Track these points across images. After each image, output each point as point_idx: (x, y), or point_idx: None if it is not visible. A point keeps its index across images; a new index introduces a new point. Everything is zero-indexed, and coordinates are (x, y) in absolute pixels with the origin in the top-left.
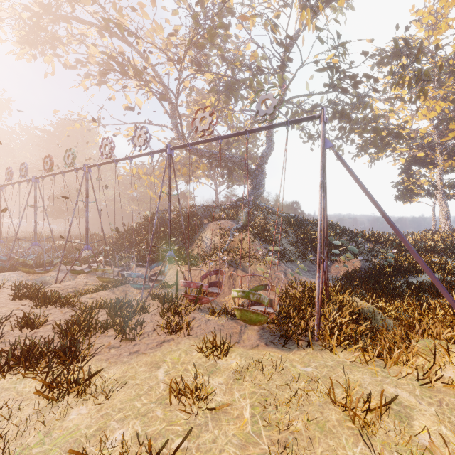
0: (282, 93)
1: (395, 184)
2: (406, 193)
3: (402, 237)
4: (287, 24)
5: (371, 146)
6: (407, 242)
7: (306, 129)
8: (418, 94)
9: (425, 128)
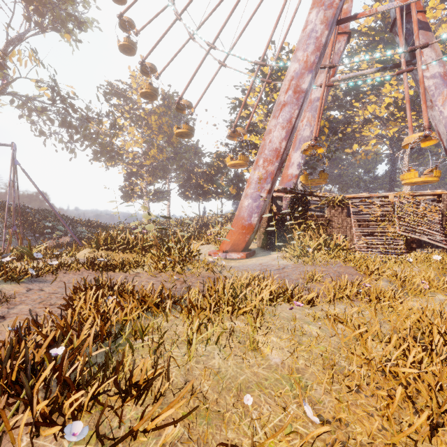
0: (2, 86)
1: (121, 187)
2: (127, 195)
3: (56, 213)
4: (9, 23)
5: (101, 155)
6: (59, 215)
7: (37, 124)
8: (130, 129)
9: (132, 154)
